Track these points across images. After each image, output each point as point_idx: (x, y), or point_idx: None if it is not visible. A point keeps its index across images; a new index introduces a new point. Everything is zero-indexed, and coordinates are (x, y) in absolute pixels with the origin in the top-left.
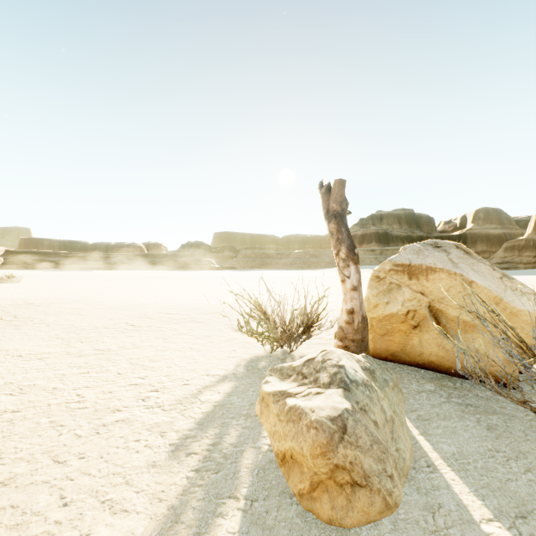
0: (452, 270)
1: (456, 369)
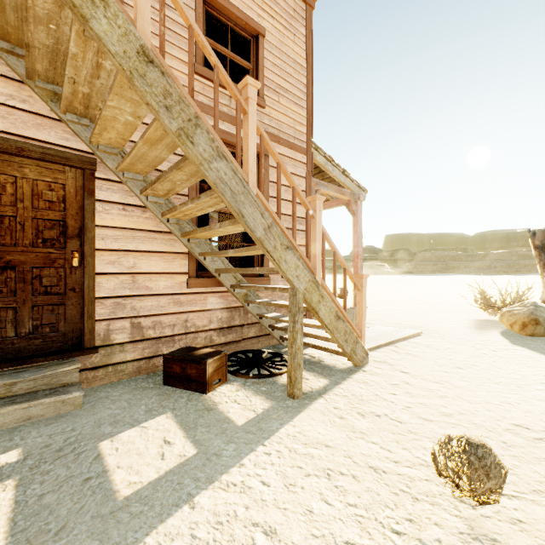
0: None
1: None
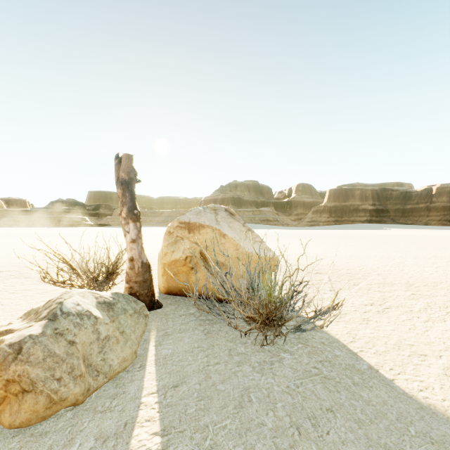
0: (214, 227)
1: (216, 296)
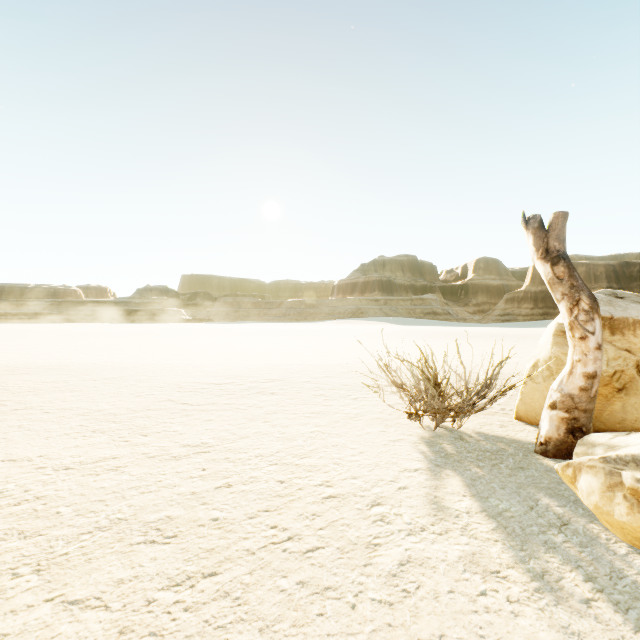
0: None
1: None
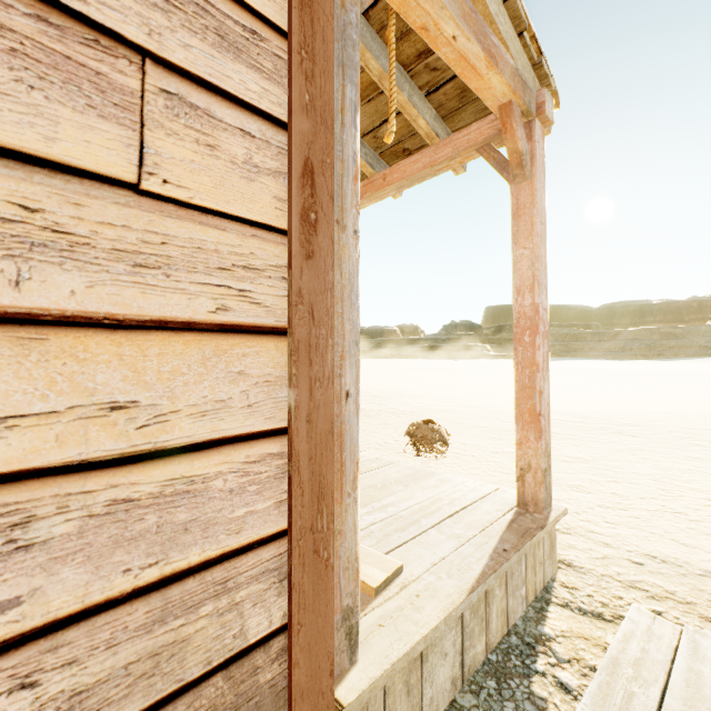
0: None
1: None
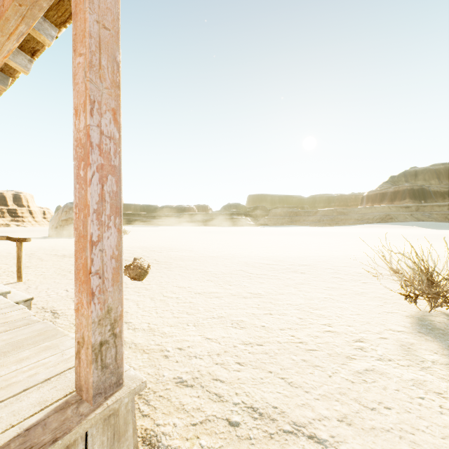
0: None
1: None
